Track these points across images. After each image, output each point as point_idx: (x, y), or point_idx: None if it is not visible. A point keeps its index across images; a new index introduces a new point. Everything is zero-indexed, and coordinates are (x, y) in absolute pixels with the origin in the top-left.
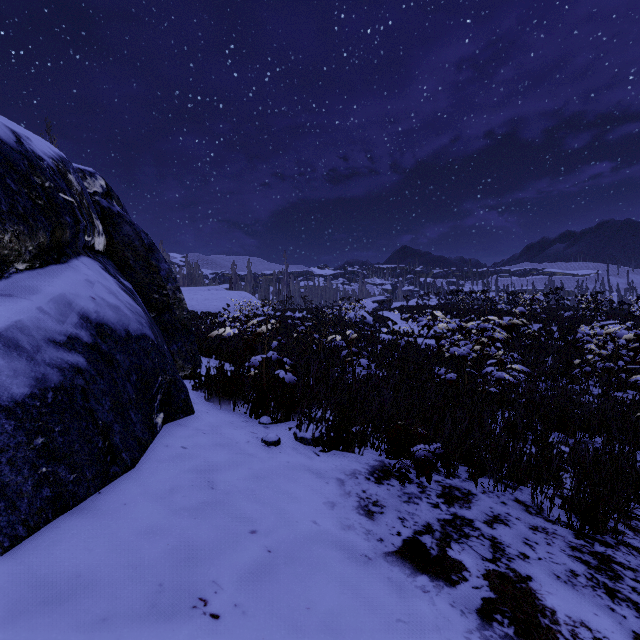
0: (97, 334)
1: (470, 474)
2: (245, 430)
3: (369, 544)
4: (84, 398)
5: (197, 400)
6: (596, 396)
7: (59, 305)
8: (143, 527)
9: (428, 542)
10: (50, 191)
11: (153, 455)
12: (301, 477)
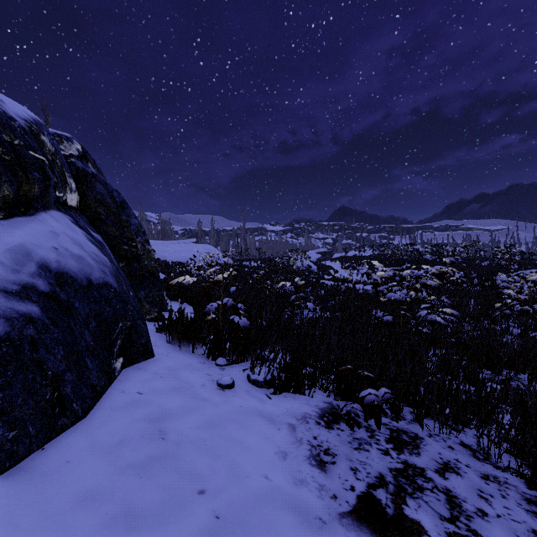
0: (56, 283)
1: (415, 416)
2: (201, 372)
3: (323, 503)
4: (33, 348)
5: (159, 342)
6: (518, 336)
7: (16, 255)
8: (82, 491)
9: (383, 498)
10: (19, 148)
11: (107, 402)
12: (253, 423)
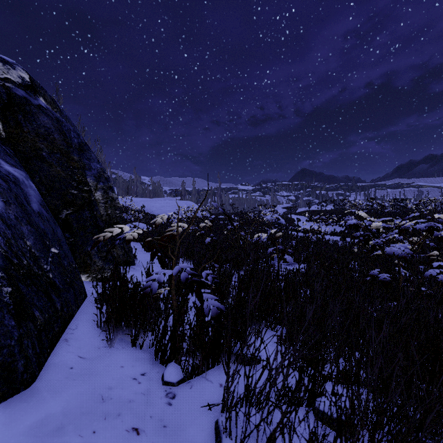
0: None
1: None
2: (120, 425)
3: None
4: None
5: (81, 329)
6: None
7: None
8: None
9: None
10: None
11: None
12: None
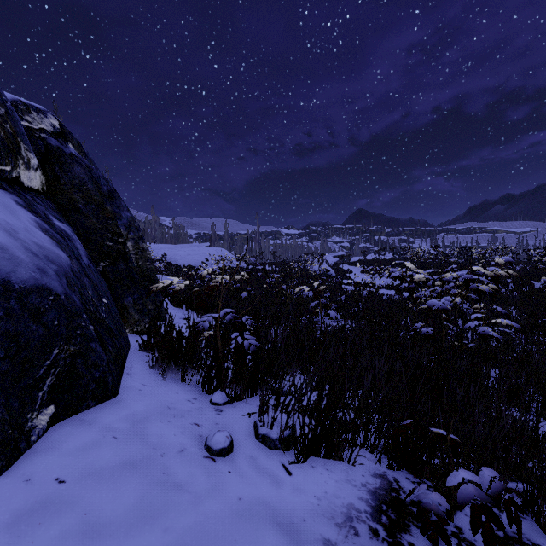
0: None
1: (523, 502)
2: (185, 421)
3: None
4: None
5: (137, 368)
6: None
7: None
8: None
9: None
10: None
11: None
12: None
